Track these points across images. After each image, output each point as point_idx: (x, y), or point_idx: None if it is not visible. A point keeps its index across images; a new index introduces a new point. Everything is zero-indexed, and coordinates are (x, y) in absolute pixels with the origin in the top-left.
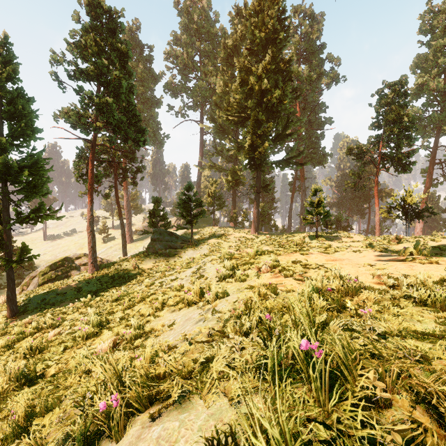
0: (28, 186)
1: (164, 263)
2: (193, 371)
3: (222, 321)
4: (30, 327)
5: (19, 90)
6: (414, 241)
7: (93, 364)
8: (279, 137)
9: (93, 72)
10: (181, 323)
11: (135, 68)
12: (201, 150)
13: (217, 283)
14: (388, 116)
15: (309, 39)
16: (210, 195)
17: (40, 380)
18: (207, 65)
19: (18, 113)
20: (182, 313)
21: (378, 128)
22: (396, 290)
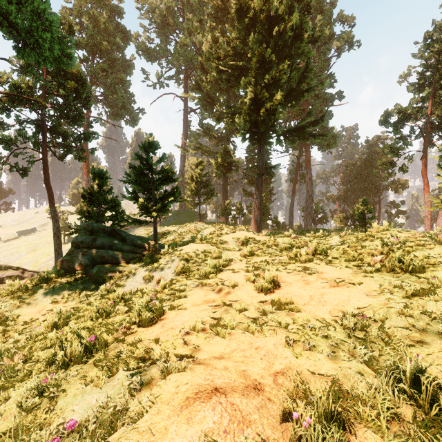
0: None
1: (77, 301)
2: None
3: None
4: None
5: None
6: None
7: None
8: (292, 95)
9: None
10: None
11: (98, 18)
12: (184, 131)
13: None
14: None
15: None
16: (195, 179)
17: None
18: (191, 21)
19: None
20: None
21: (421, 89)
22: None
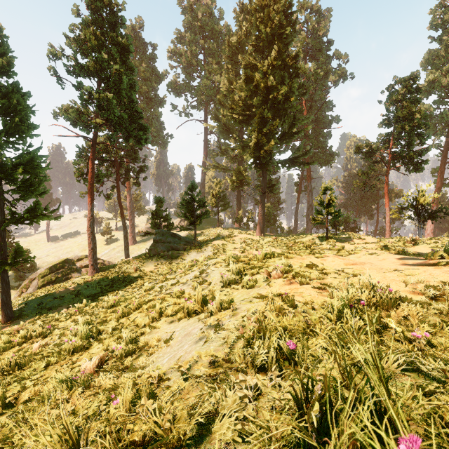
0: (24, 185)
1: (166, 266)
2: (186, 434)
3: (228, 345)
4: (19, 335)
5: (14, 84)
6: (432, 243)
7: (72, 391)
8: (286, 136)
9: (92, 67)
10: (179, 339)
11: (138, 67)
12: (205, 150)
13: (221, 290)
14: (399, 113)
15: (316, 35)
16: (215, 195)
17: (4, 411)
18: (211, 63)
19: (13, 108)
20: (181, 325)
21: (388, 126)
22: (438, 301)
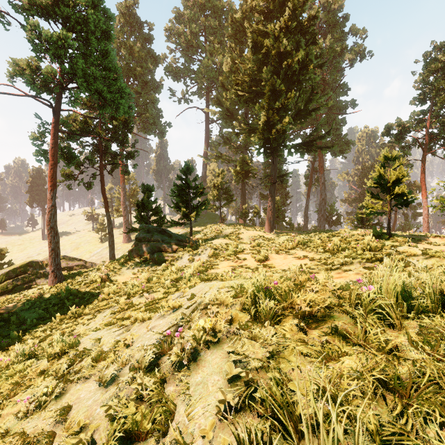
0: None
1: (148, 273)
2: None
3: None
4: None
5: None
6: None
7: None
8: (300, 114)
9: None
10: None
11: (132, 47)
12: (206, 141)
13: None
14: (442, 83)
15: (329, 10)
16: (216, 187)
17: None
18: (213, 43)
19: None
20: None
21: (423, 102)
22: None
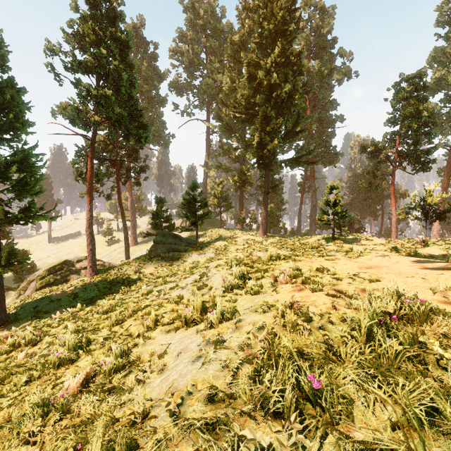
0: (19, 184)
1: (166, 267)
2: None
3: (230, 372)
4: (7, 342)
5: (8, 80)
6: (443, 244)
7: (48, 417)
8: (289, 134)
9: (91, 63)
10: (174, 354)
11: (139, 66)
12: (207, 150)
13: (223, 296)
14: (406, 111)
15: (320, 33)
16: (217, 196)
17: None
18: (213, 62)
19: (7, 104)
20: (177, 336)
21: (394, 124)
22: None
